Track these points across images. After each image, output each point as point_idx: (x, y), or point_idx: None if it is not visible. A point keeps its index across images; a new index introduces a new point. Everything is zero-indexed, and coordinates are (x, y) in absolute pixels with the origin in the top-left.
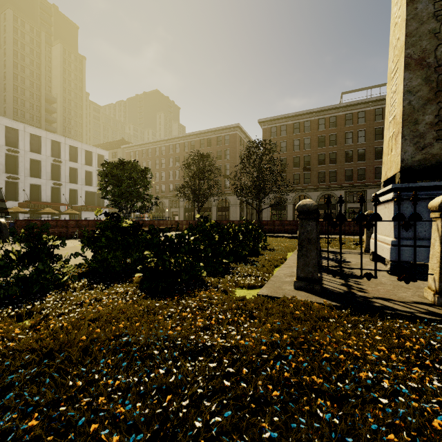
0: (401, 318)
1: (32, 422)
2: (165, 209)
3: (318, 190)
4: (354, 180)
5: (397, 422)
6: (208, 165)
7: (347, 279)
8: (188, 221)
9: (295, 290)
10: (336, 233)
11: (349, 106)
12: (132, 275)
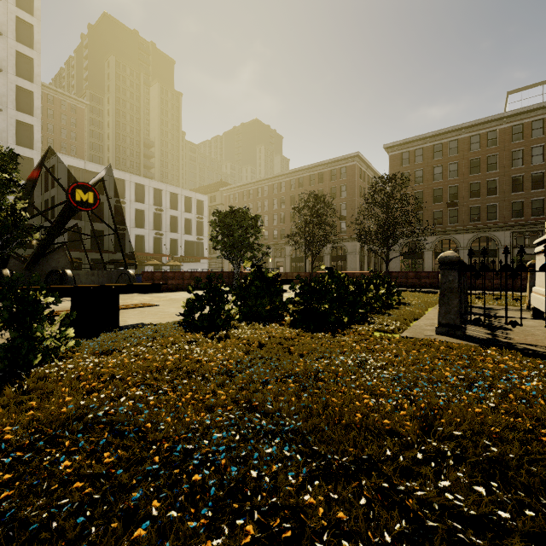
0: (541, 357)
1: (295, 369)
2: (268, 259)
3: (470, 231)
4: (526, 216)
5: (502, 386)
6: (324, 208)
7: (494, 330)
8: (300, 273)
9: (437, 335)
10: (495, 288)
11: (518, 114)
12: (280, 319)
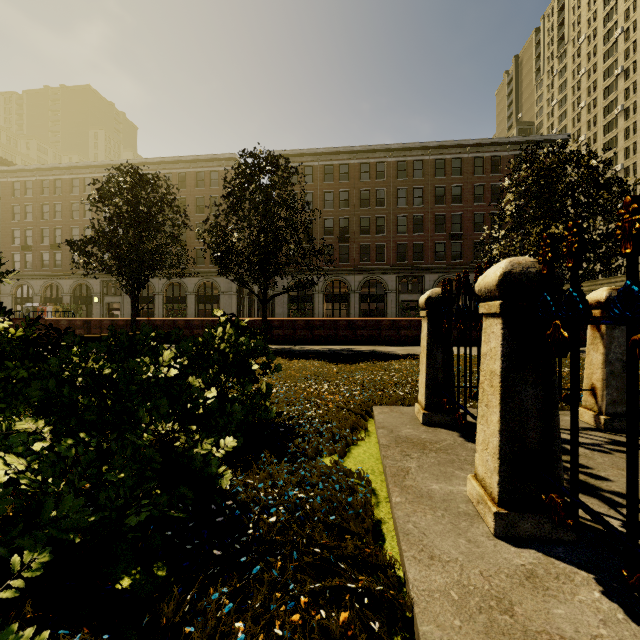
0: None
1: None
2: (92, 298)
3: (360, 272)
4: (409, 260)
5: None
6: (154, 198)
7: None
8: (116, 320)
9: None
10: (403, 341)
11: (403, 149)
12: None
